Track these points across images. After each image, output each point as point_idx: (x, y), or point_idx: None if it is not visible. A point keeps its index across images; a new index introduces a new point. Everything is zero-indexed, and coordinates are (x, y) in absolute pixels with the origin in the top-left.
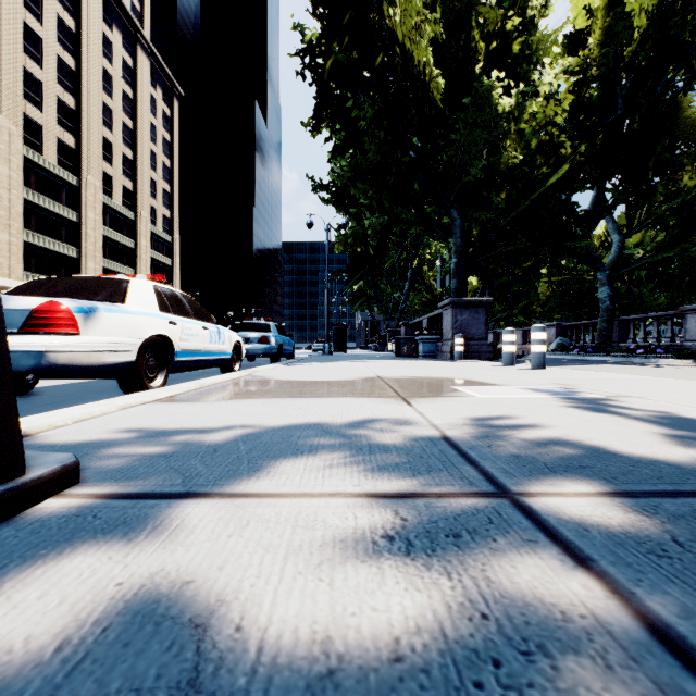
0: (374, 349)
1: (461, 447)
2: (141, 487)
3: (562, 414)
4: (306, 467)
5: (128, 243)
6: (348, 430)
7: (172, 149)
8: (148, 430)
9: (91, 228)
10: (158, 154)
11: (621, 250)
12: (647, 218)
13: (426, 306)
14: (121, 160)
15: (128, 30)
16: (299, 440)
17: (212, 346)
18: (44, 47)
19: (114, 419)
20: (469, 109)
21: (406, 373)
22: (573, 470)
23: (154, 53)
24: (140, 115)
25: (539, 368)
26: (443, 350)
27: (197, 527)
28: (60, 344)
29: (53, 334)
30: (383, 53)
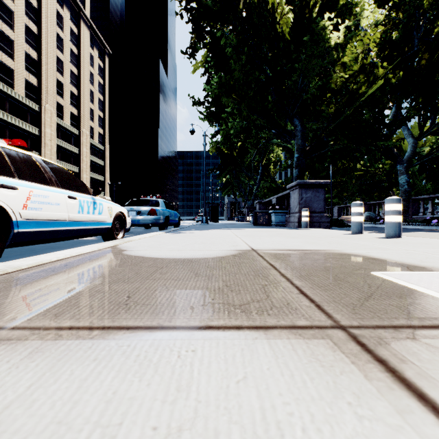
0: (237, 220)
1: None
2: None
3: None
4: None
5: (74, 150)
6: None
7: (104, 89)
8: None
9: (48, 140)
10: (95, 92)
11: (415, 149)
12: (434, 125)
13: (272, 191)
14: (69, 95)
15: (74, 10)
16: None
17: (82, 216)
18: (15, 17)
19: None
20: (308, 43)
21: (278, 243)
22: None
23: (92, 26)
24: (83, 66)
25: (396, 236)
26: (291, 221)
27: None
28: None
29: None
30: (245, 1)
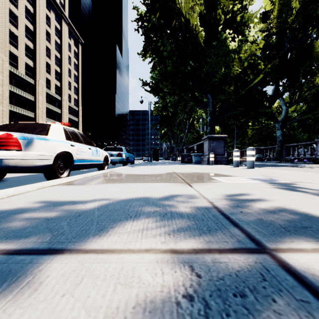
0: (171, 160)
1: (225, 213)
2: (20, 244)
3: (274, 192)
4: (131, 227)
5: (58, 110)
6: (158, 201)
7: (78, 67)
8: (46, 201)
9: (41, 104)
10: (71, 70)
11: (287, 113)
12: (299, 98)
13: (195, 139)
14: (54, 72)
15: (58, 13)
16: (130, 208)
17: (93, 157)
18: (18, 20)
19: (31, 194)
20: (216, 47)
21: (187, 170)
22: (300, 229)
23: (70, 23)
24: (63, 52)
25: (251, 168)
26: (204, 160)
27: (41, 285)
28: (10, 155)
29: (7, 150)
30: (175, 21)
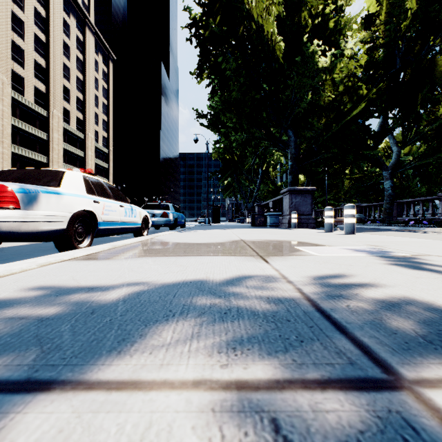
0: (238, 221)
1: (322, 307)
2: None
3: (391, 271)
4: (173, 334)
5: (80, 153)
6: (218, 287)
7: (108, 93)
8: (47, 287)
9: (56, 144)
10: (99, 97)
11: (399, 157)
12: (416, 136)
13: (271, 193)
14: (75, 100)
15: (80, 17)
16: (174, 299)
17: (127, 218)
18: (25, 27)
19: (27, 275)
20: (300, 64)
21: (260, 237)
22: None
23: (97, 32)
24: (88, 72)
25: (351, 233)
26: (283, 222)
27: None
28: (3, 215)
29: None
30: (243, 27)
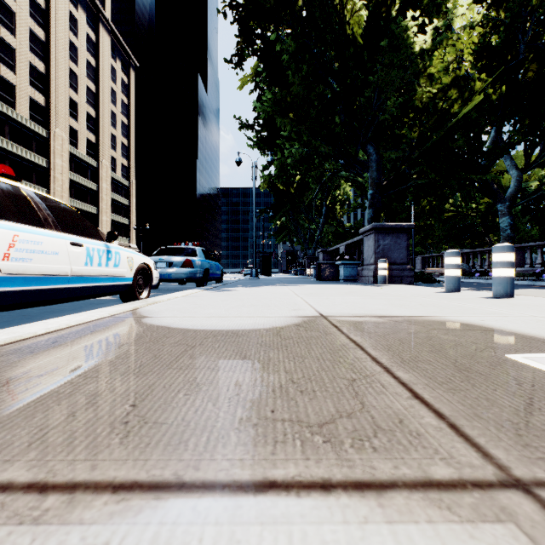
0: (294, 273)
1: None
2: None
3: None
4: None
5: (92, 185)
6: None
7: (129, 110)
8: None
9: (59, 173)
10: (117, 114)
11: (520, 184)
12: (544, 154)
13: (338, 237)
14: (85, 117)
15: (92, 11)
16: None
17: (91, 269)
18: (17, 19)
19: None
20: (386, 49)
21: (354, 306)
22: None
23: (114, 31)
24: (102, 81)
25: (507, 296)
26: (364, 274)
27: None
28: None
29: None
30: None
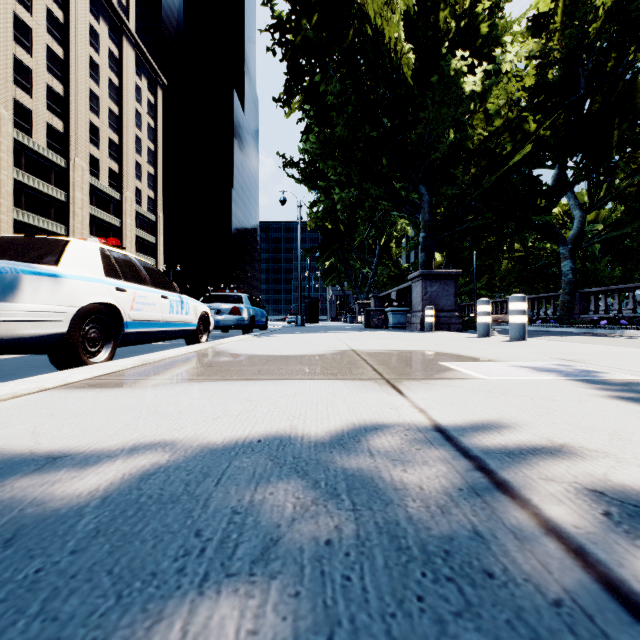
0: (344, 321)
1: (552, 520)
2: None
3: (636, 414)
4: None
5: (114, 221)
6: (313, 454)
7: (156, 134)
8: None
9: (79, 208)
10: (142, 139)
11: (583, 225)
12: (608, 194)
13: (393, 280)
14: (107, 144)
15: (114, 23)
16: (215, 492)
17: (173, 316)
18: (33, 36)
19: None
20: (437, 87)
21: (381, 345)
22: None
23: (139, 45)
24: (126, 102)
25: (519, 339)
26: (412, 322)
27: None
28: None
29: None
30: (353, 32)
